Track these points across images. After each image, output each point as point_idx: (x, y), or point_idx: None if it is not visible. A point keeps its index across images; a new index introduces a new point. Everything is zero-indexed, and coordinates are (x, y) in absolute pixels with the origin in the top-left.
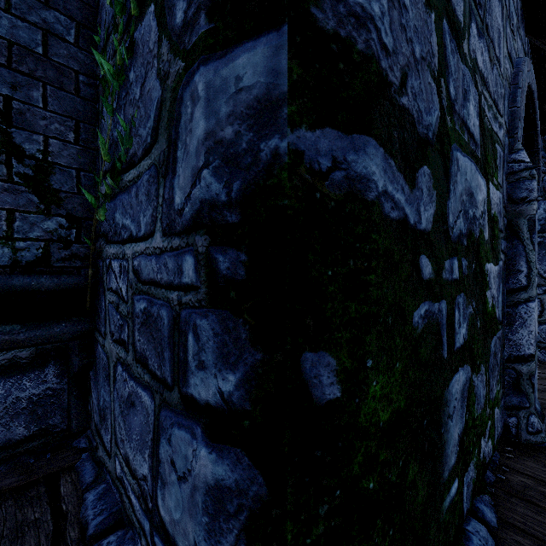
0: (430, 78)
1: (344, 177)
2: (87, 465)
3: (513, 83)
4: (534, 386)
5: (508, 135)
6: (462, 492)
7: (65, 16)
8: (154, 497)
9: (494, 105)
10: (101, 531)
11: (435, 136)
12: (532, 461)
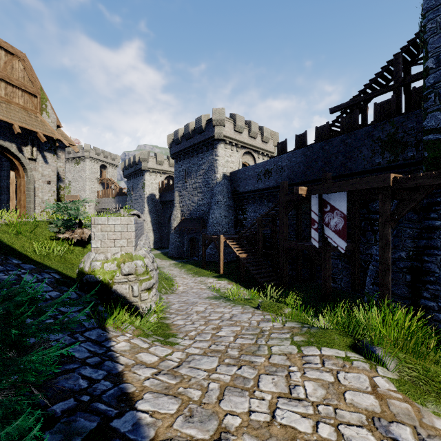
0: None
1: (427, 139)
2: None
3: None
4: None
5: None
6: None
7: None
8: None
9: None
10: None
11: None
12: None
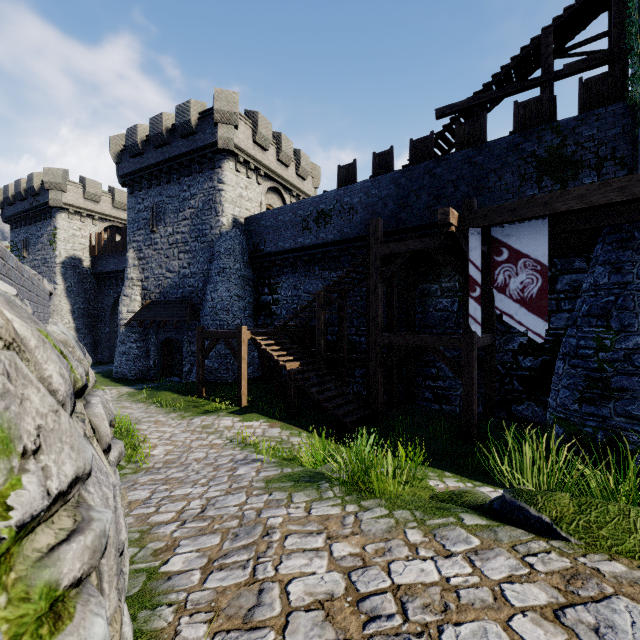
0: None
1: None
2: None
3: None
4: None
5: None
6: None
7: (628, 119)
8: None
9: None
10: None
11: None
12: None
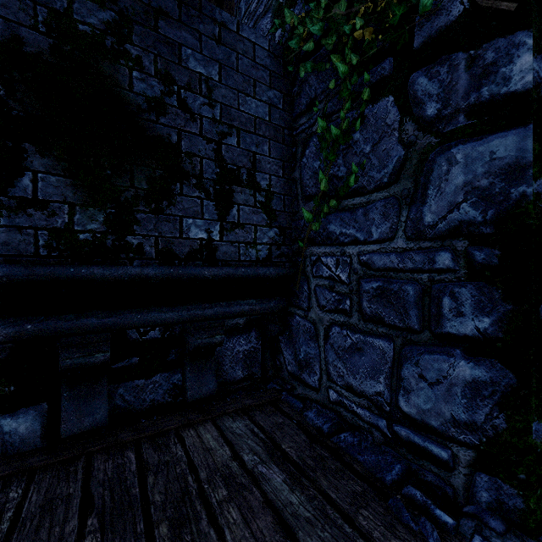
0: None
1: None
2: (291, 398)
3: None
4: None
5: None
6: None
7: (278, 92)
8: (394, 402)
9: None
10: (332, 432)
11: None
12: None
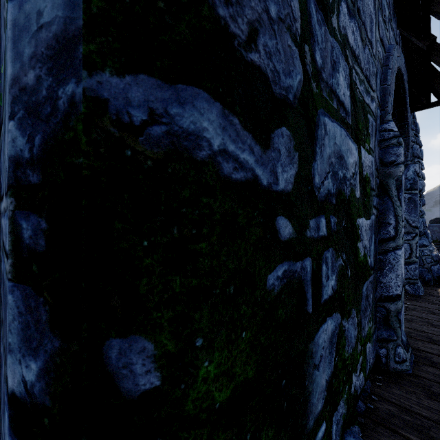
0: (290, 41)
1: (165, 132)
2: None
3: (384, 64)
4: (400, 322)
5: (380, 108)
6: (331, 432)
7: None
8: None
9: (366, 80)
10: None
11: (297, 99)
12: (398, 388)
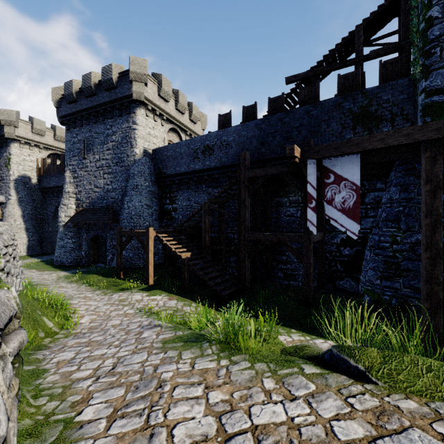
0: None
1: (431, 101)
2: None
3: None
4: None
5: None
6: None
7: (411, 89)
8: None
9: None
10: None
11: None
12: None
